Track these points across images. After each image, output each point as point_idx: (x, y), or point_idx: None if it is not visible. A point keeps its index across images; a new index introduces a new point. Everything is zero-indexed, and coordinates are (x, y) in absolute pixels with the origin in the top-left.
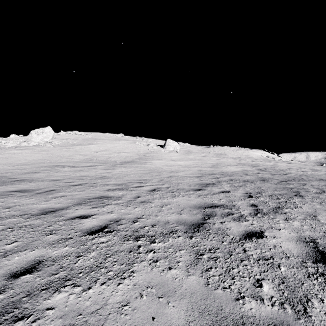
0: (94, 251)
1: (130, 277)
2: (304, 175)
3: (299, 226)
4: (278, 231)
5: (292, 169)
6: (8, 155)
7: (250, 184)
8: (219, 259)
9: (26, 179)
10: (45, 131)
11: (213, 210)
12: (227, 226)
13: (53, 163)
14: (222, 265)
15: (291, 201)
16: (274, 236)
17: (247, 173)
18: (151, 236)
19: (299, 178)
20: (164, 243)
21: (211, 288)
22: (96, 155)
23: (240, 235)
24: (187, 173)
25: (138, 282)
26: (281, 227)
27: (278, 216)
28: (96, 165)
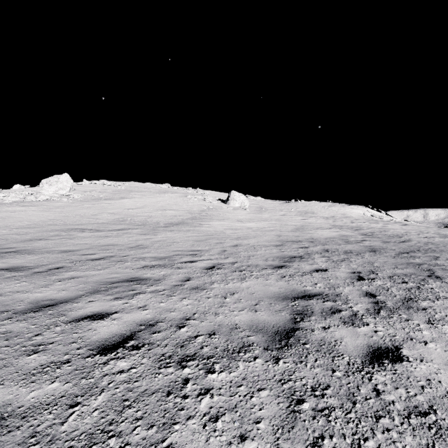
0: (104, 393)
1: None
2: (431, 244)
3: None
4: (424, 345)
5: (410, 234)
6: (6, 214)
7: (355, 257)
8: (334, 412)
9: (25, 250)
10: (60, 180)
11: (307, 304)
12: (335, 335)
13: (69, 225)
14: (342, 428)
15: (426, 287)
16: (421, 358)
17: (348, 241)
18: (206, 356)
19: (424, 247)
20: (230, 373)
21: None
22: (130, 213)
23: (361, 355)
24: (260, 241)
25: None
26: (427, 338)
27: (414, 315)
28: (130, 229)
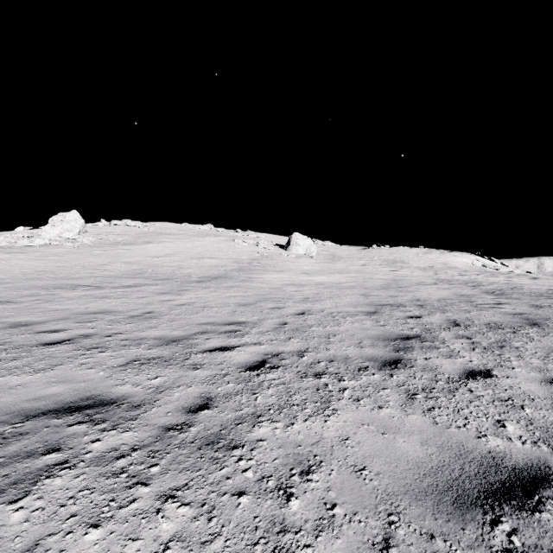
0: None
1: None
2: None
3: None
4: None
5: None
6: None
7: (516, 337)
8: None
9: None
10: (66, 219)
11: (549, 540)
12: None
13: (60, 279)
14: None
15: None
16: None
17: (476, 304)
18: None
19: None
20: None
21: None
22: (154, 262)
23: None
24: (340, 304)
25: None
26: None
27: None
28: (146, 285)
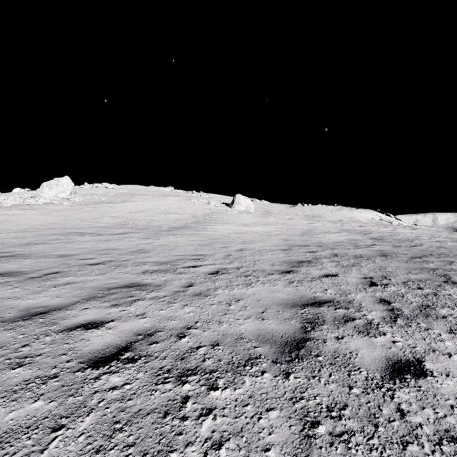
0: (92, 414)
1: None
2: (443, 248)
3: None
4: (448, 358)
5: (421, 238)
6: (4, 218)
7: (366, 261)
8: (354, 437)
9: (21, 254)
10: (60, 183)
11: (318, 311)
12: (350, 346)
13: (69, 229)
14: None
15: (443, 294)
16: (447, 372)
17: (357, 245)
18: (209, 370)
19: (437, 251)
20: (234, 389)
21: None
22: (132, 217)
23: (379, 369)
24: (266, 245)
25: None
26: (450, 349)
27: (434, 323)
28: (131, 233)
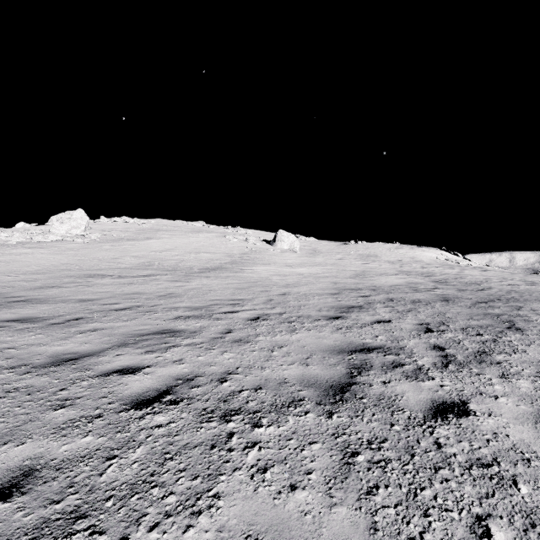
0: (142, 446)
1: (210, 510)
2: (514, 292)
3: (531, 391)
4: (494, 400)
5: (491, 281)
6: (10, 257)
7: (424, 307)
8: (391, 464)
9: (36, 299)
10: (73, 217)
11: (366, 357)
12: (396, 390)
13: (86, 270)
14: (398, 479)
15: (503, 340)
16: (490, 412)
17: (417, 289)
18: (252, 411)
19: (507, 296)
20: (278, 427)
21: (382, 539)
22: (158, 256)
23: (423, 410)
24: (313, 289)
25: (227, 523)
26: (498, 392)
27: (487, 369)
28: (158, 275)
